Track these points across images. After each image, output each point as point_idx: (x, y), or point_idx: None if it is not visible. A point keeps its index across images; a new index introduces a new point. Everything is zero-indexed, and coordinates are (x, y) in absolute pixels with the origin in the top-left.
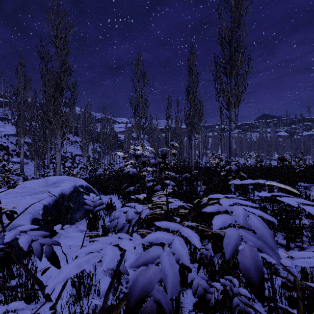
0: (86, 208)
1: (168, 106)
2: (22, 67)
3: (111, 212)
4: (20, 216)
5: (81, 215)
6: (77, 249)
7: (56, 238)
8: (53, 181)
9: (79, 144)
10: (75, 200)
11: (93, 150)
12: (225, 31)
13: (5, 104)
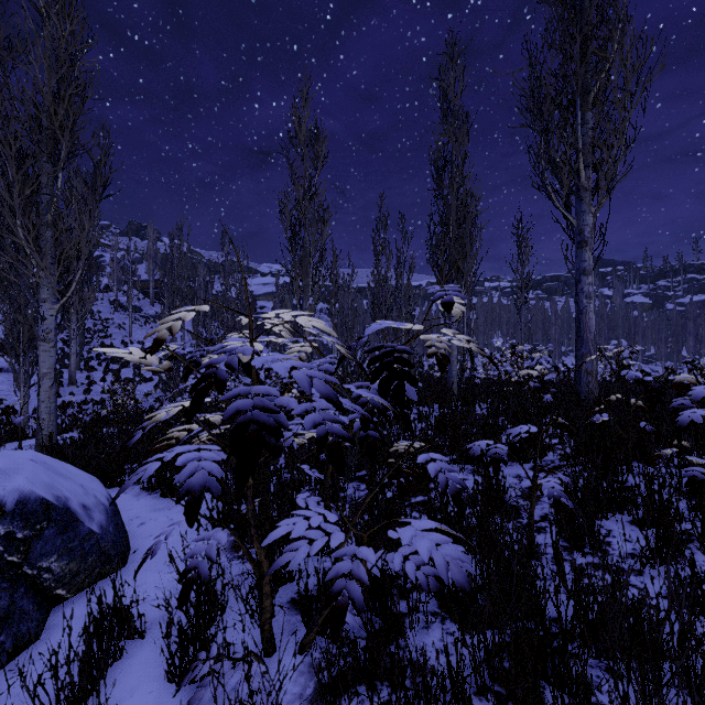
0: None
1: (380, 223)
2: None
3: (105, 662)
4: None
5: None
6: None
7: None
8: None
9: None
10: None
11: (195, 337)
12: None
13: None
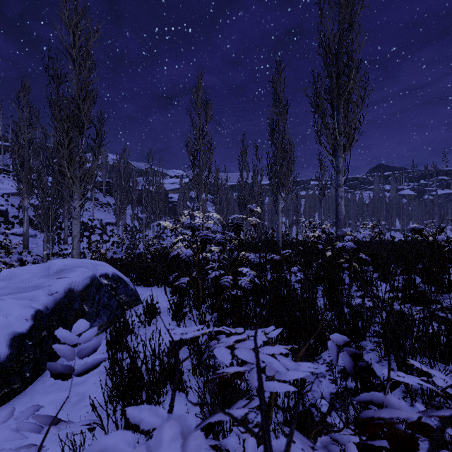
0: (51, 369)
1: (242, 151)
2: (26, 94)
3: (151, 318)
4: None
5: (102, 324)
6: None
7: None
8: (57, 268)
9: (112, 208)
10: (93, 300)
11: (133, 216)
12: (330, 35)
13: (5, 149)
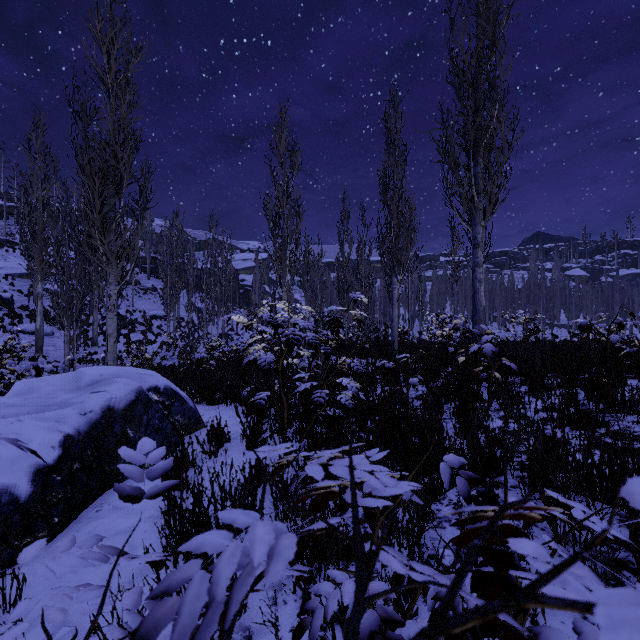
0: (120, 491)
1: (343, 215)
2: (39, 136)
3: (218, 446)
4: (6, 463)
5: None
6: (92, 610)
7: (91, 512)
8: (91, 379)
9: (160, 294)
10: (140, 422)
11: (189, 307)
12: (464, 56)
13: (9, 212)
